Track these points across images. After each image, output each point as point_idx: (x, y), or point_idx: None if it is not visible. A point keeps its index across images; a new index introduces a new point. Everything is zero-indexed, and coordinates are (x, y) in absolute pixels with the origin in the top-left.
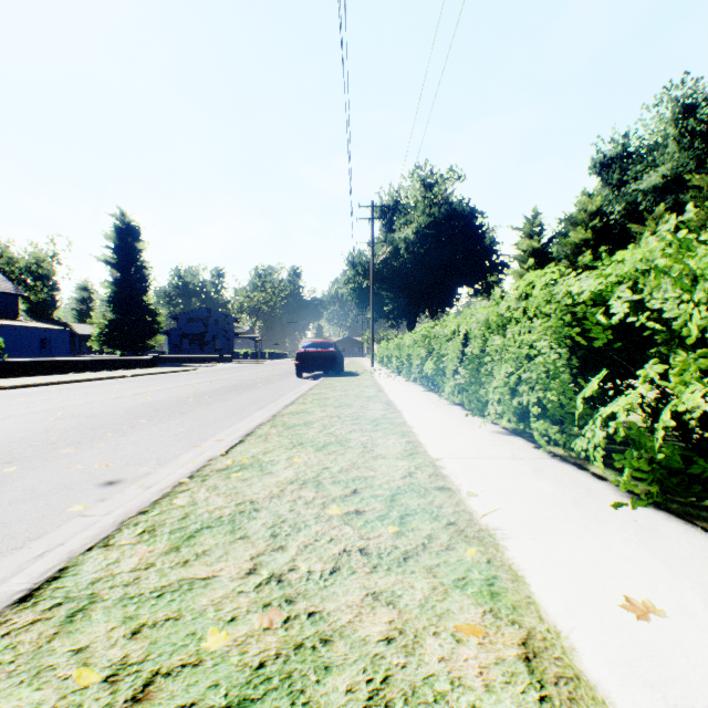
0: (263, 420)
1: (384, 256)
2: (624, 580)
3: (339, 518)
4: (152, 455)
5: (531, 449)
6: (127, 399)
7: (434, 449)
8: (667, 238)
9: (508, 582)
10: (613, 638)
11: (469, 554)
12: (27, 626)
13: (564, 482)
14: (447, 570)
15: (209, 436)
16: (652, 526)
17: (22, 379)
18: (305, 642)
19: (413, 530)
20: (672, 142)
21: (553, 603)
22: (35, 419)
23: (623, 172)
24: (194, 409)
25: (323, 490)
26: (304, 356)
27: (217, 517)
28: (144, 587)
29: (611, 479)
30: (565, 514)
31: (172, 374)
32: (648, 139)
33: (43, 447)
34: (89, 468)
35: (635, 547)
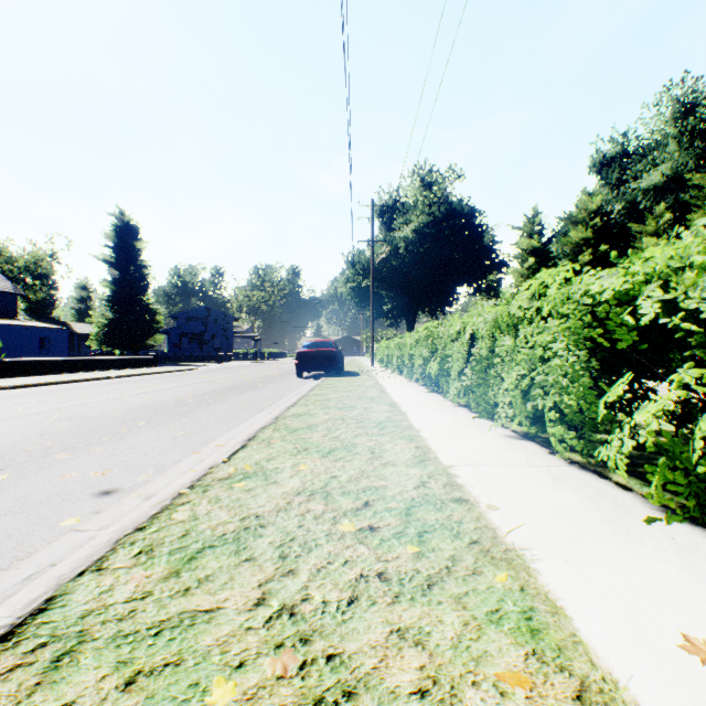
0: (265, 423)
1: (383, 255)
2: (676, 612)
3: (352, 535)
4: (150, 461)
5: (546, 455)
6: (126, 400)
7: (445, 455)
8: (705, 233)
9: (547, 615)
10: (680, 690)
11: (499, 580)
12: (4, 674)
13: (588, 493)
14: (477, 600)
15: (210, 440)
16: (692, 544)
17: (20, 380)
18: (326, 695)
19: (434, 550)
20: (671, 141)
21: (603, 642)
22: (31, 422)
23: (623, 171)
24: (193, 411)
25: (333, 502)
26: (305, 356)
27: (220, 534)
28: (140, 623)
29: (636, 489)
30: (596, 531)
31: (171, 374)
32: (648, 138)
33: (37, 452)
34: (84, 476)
35: (680, 570)
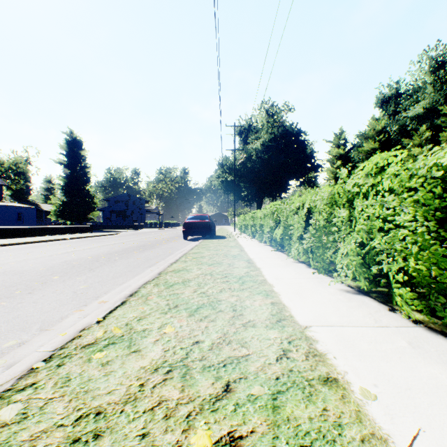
0: (149, 278)
1: (242, 160)
2: None
3: None
4: (40, 316)
5: (388, 313)
6: (56, 257)
7: (298, 313)
8: None
9: None
10: None
11: None
12: None
13: None
14: None
15: (102, 293)
16: None
17: None
18: None
19: None
20: (429, 85)
21: None
22: None
23: (396, 105)
24: (101, 266)
25: (190, 386)
26: (189, 225)
27: None
28: None
29: None
30: None
31: (99, 237)
32: (413, 84)
33: None
34: None
35: None
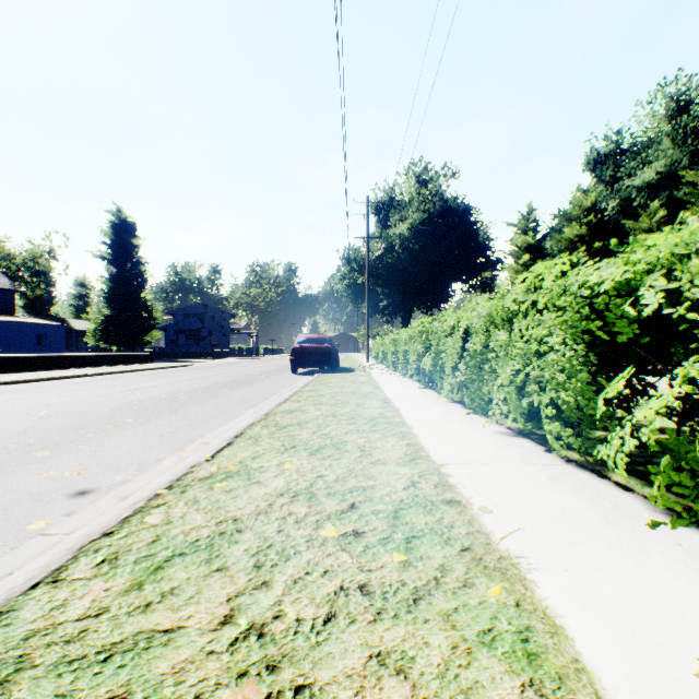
0: (255, 420)
1: (379, 252)
2: (690, 632)
3: (334, 541)
4: (133, 459)
5: (542, 453)
6: (117, 396)
7: (437, 453)
8: None
9: (546, 636)
10: None
11: (493, 594)
12: None
13: (587, 494)
14: (468, 617)
15: (197, 437)
16: None
17: (13, 375)
18: None
19: (422, 558)
20: (665, 138)
21: (609, 670)
22: (17, 418)
23: (616, 168)
24: (184, 407)
25: (317, 504)
26: (299, 352)
27: (193, 540)
28: (89, 646)
29: (638, 490)
30: (597, 536)
31: (166, 370)
32: (642, 136)
33: (17, 450)
34: (61, 475)
35: (690, 582)
